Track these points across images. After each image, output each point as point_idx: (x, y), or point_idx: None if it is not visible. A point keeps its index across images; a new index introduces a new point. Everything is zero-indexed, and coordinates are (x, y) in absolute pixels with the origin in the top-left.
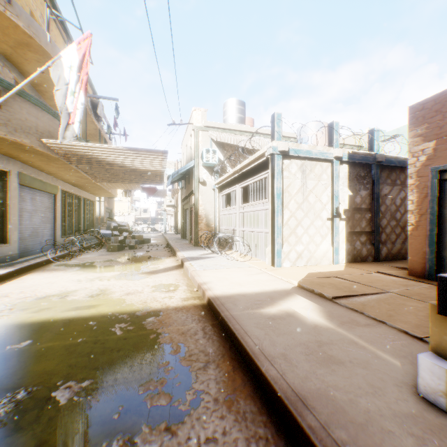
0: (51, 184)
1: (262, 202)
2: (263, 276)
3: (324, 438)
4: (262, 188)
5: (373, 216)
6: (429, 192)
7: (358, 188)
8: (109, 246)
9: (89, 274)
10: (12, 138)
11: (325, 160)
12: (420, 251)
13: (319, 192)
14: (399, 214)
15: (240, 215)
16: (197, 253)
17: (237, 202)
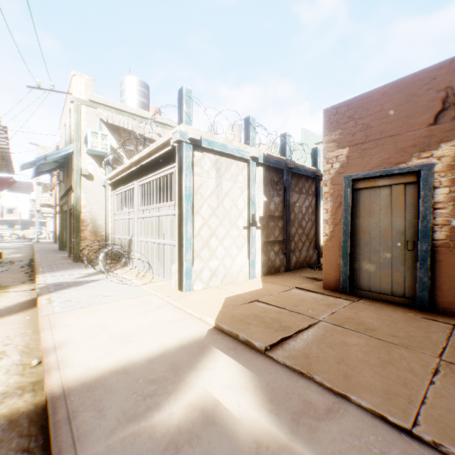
0: None
1: (167, 205)
2: (166, 313)
3: None
4: (170, 188)
5: (285, 224)
6: (343, 201)
7: (272, 194)
8: None
9: None
10: None
11: (242, 159)
12: (335, 263)
13: (235, 196)
14: (305, 222)
15: (139, 221)
16: (72, 276)
17: (135, 204)
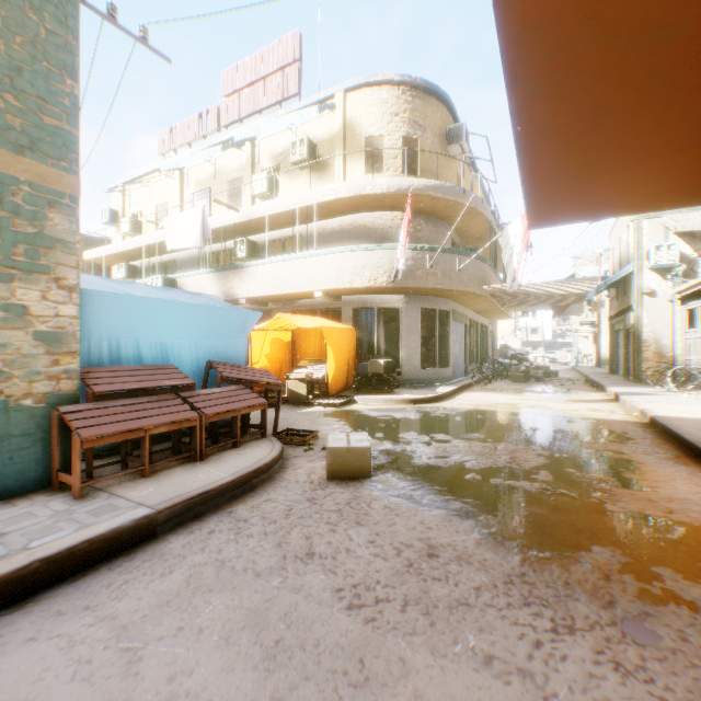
0: (464, 315)
1: None
2: None
3: None
4: None
5: None
6: None
7: None
8: (513, 376)
9: (514, 396)
10: (465, 290)
11: None
12: None
13: None
14: None
15: None
16: (637, 390)
17: None
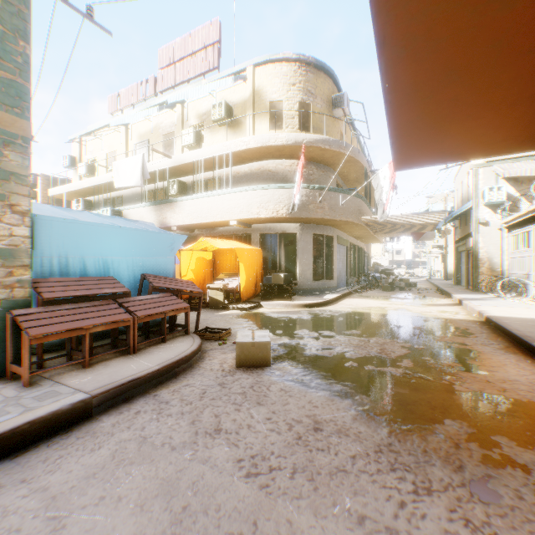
0: (346, 239)
1: None
2: None
3: (529, 340)
4: None
5: None
6: None
7: None
8: (383, 286)
9: (383, 301)
10: (346, 220)
11: None
12: None
13: None
14: None
15: (534, 258)
16: (475, 296)
17: (530, 245)
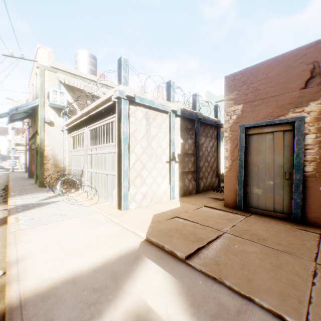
0: None
1: (109, 145)
2: (108, 228)
3: None
4: (112, 133)
5: (196, 159)
6: (239, 143)
7: (187, 138)
8: None
9: None
10: None
11: (165, 112)
12: (233, 188)
13: (160, 139)
14: (210, 158)
15: (88, 157)
16: (37, 198)
17: (85, 144)
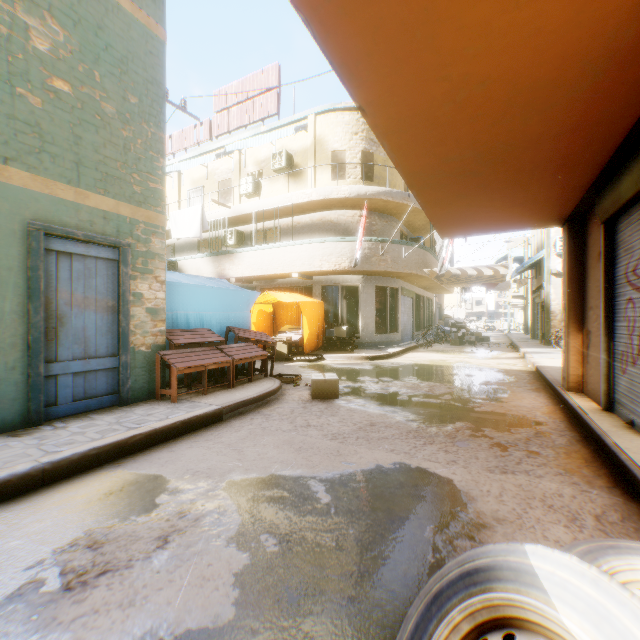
0: (411, 291)
1: None
2: None
3: (553, 381)
4: None
5: None
6: None
7: None
8: (451, 340)
9: (448, 355)
10: (409, 272)
11: None
12: None
13: None
14: None
15: None
16: (542, 350)
17: None
